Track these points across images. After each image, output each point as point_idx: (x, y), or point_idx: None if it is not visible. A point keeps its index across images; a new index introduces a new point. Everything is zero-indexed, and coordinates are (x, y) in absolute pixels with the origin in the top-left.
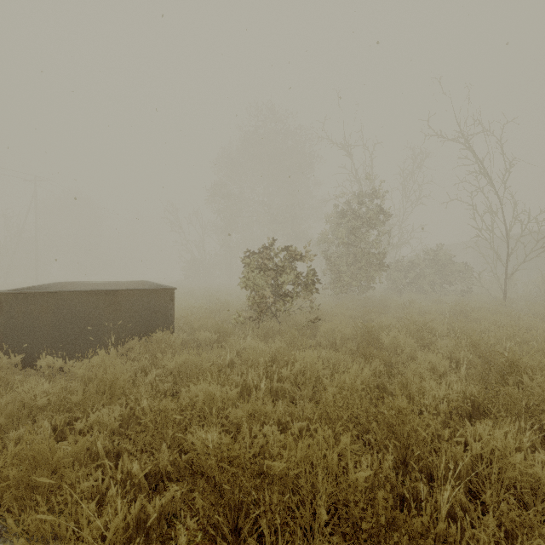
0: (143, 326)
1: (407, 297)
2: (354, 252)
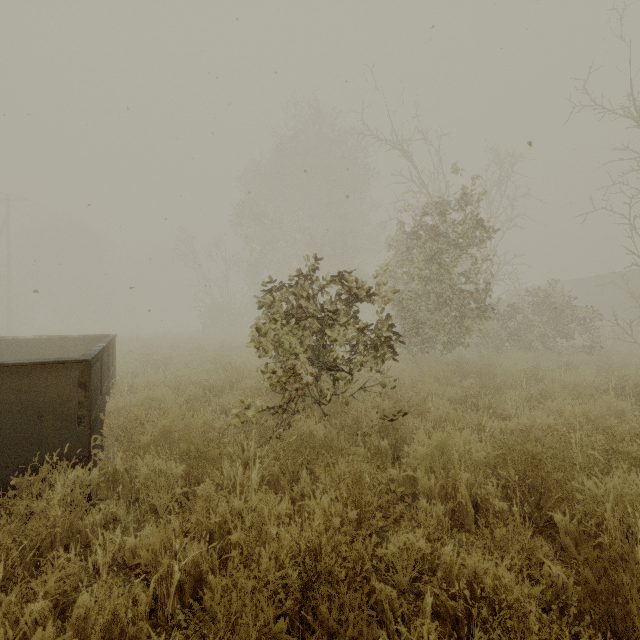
0: (3, 451)
1: (513, 357)
2: (440, 290)
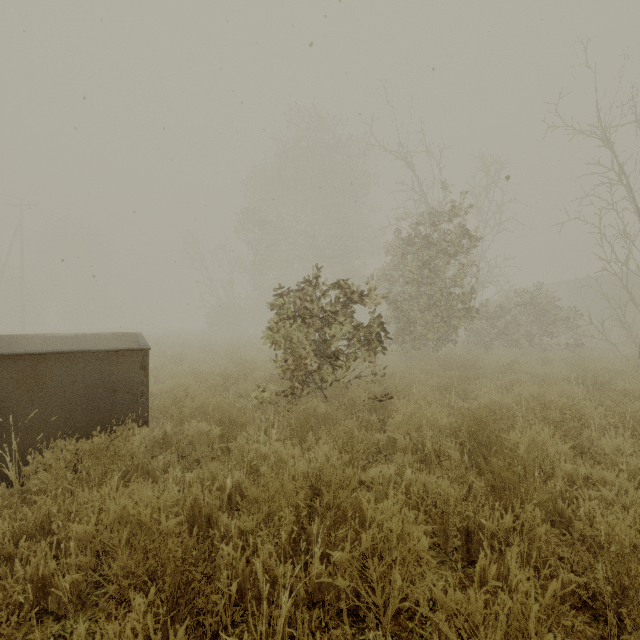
0: (89, 415)
1: (499, 354)
2: (430, 292)
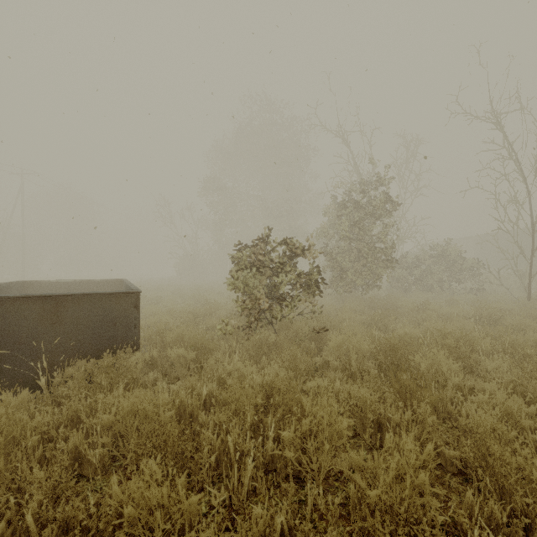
0: (96, 342)
1: (415, 297)
2: (359, 247)
